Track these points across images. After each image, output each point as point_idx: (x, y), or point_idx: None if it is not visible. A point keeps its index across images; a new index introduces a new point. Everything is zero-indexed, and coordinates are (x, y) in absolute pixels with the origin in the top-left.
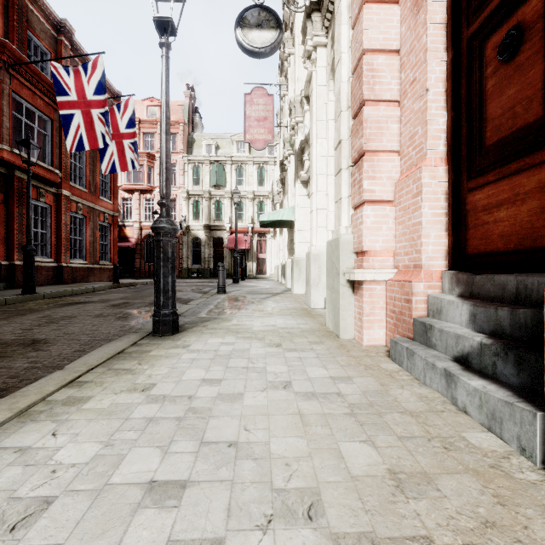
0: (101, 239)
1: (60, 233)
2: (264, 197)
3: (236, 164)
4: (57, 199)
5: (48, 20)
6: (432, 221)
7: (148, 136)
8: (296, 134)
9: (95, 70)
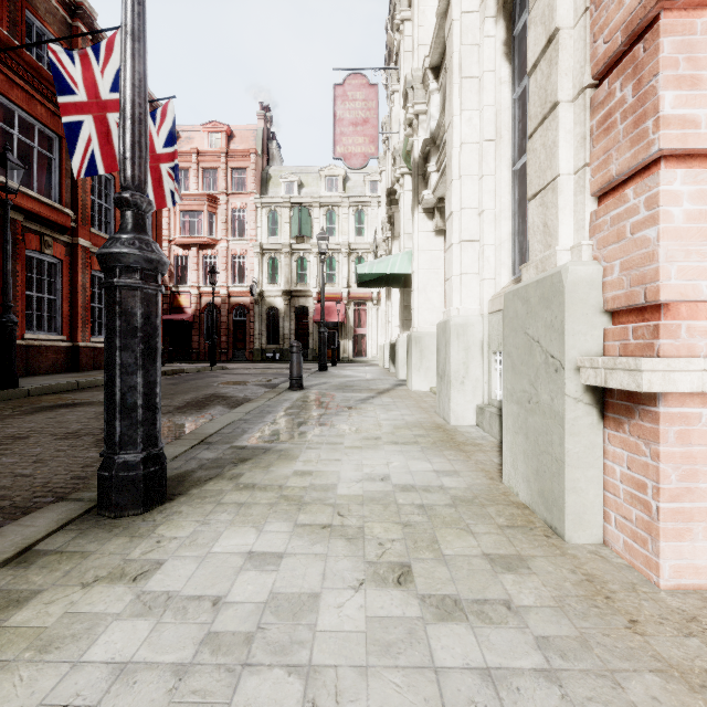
0: None
1: (76, 300)
2: (364, 252)
3: (325, 207)
4: (72, 252)
5: None
6: None
7: (209, 173)
8: (415, 134)
9: (112, 53)
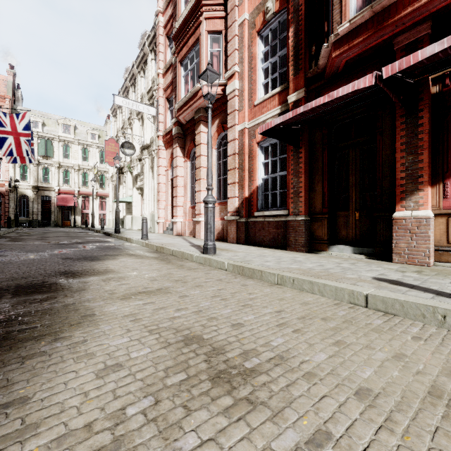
0: None
1: None
2: (88, 170)
3: (63, 142)
4: None
5: None
6: (169, 213)
7: None
8: (134, 170)
9: (24, 118)
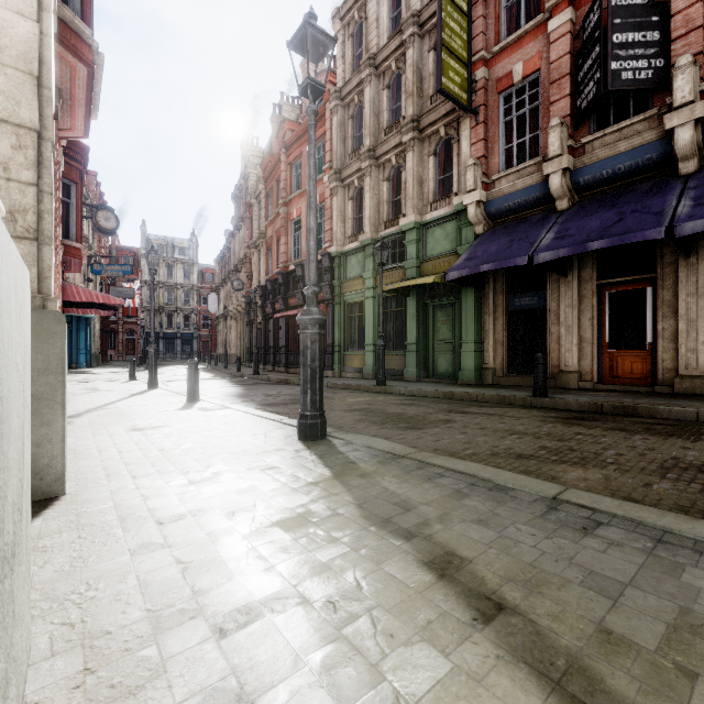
0: None
1: None
2: None
3: None
4: None
5: None
6: None
7: None
8: None
9: None
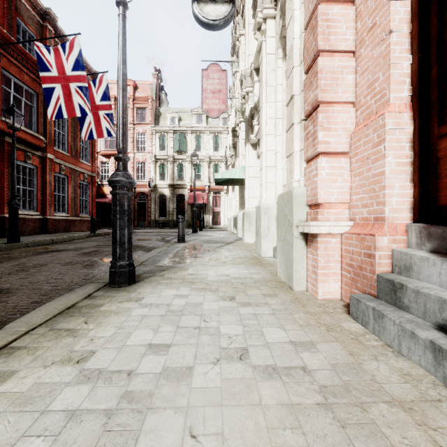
0: (81, 196)
1: (45, 190)
2: (218, 161)
3: (195, 133)
4: (42, 161)
5: (34, 9)
6: (396, 171)
7: None
8: (247, 103)
9: (73, 49)
